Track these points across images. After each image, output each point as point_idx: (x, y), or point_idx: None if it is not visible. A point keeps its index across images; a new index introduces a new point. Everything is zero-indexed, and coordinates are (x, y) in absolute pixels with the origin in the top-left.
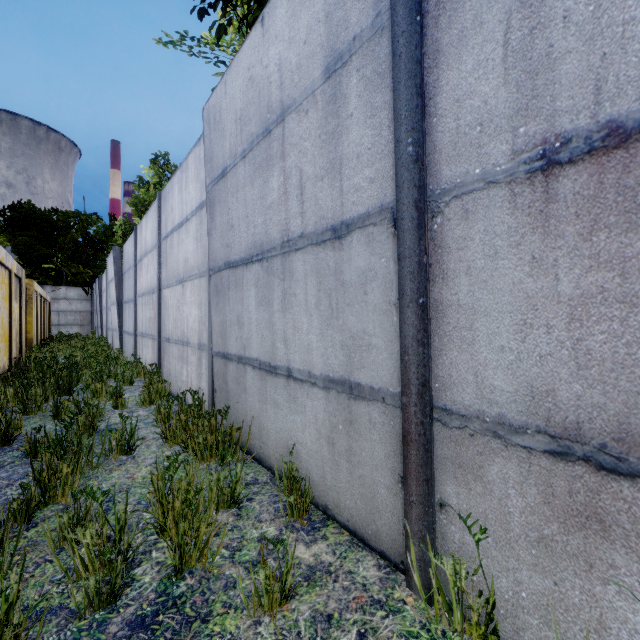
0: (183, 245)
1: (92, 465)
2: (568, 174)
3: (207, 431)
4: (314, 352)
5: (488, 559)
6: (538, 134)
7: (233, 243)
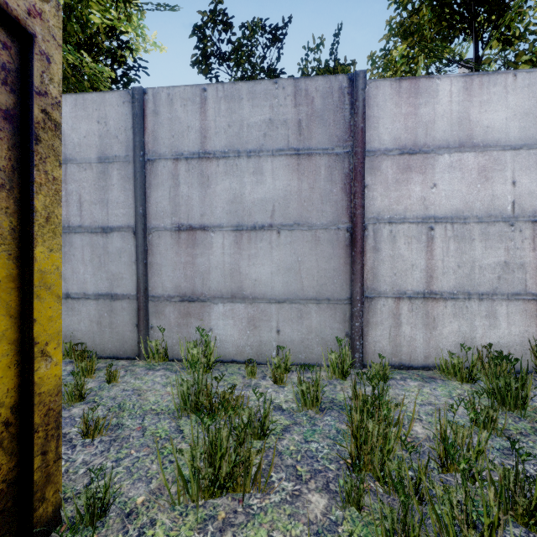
0: None
1: None
2: (183, 233)
3: None
4: (89, 283)
5: (166, 337)
6: (177, 221)
7: None
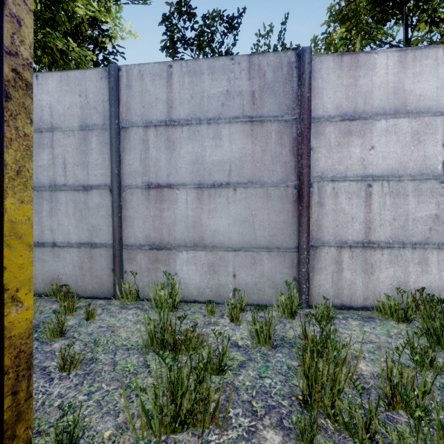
0: None
1: None
2: (152, 190)
3: None
4: (72, 233)
5: (137, 280)
6: (147, 180)
7: None
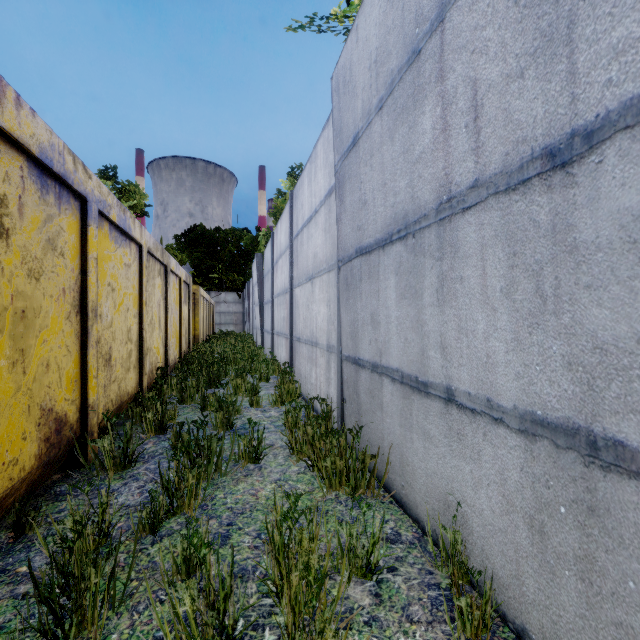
0: (312, 240)
1: (221, 471)
2: None
3: (335, 454)
4: (499, 369)
5: None
6: None
7: (366, 223)
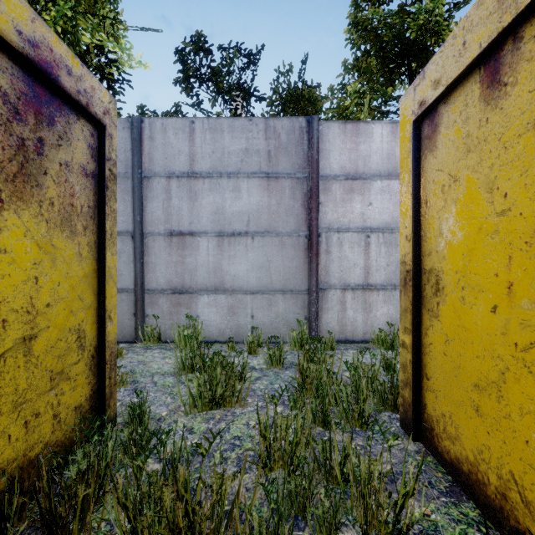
0: None
1: None
2: (174, 238)
3: None
4: None
5: (159, 323)
6: (169, 228)
7: None
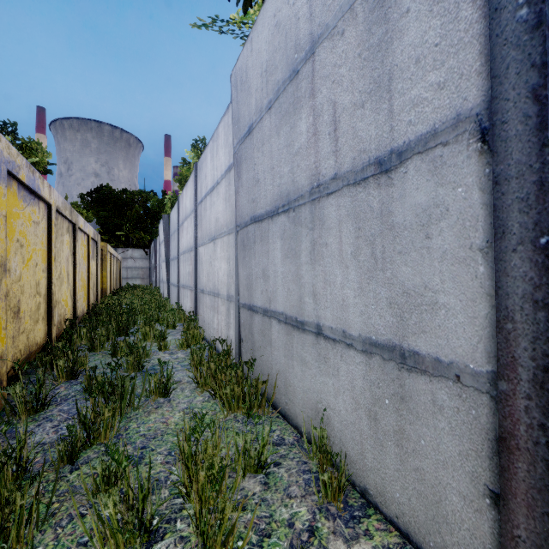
0: (214, 207)
1: (134, 406)
2: None
3: (234, 382)
4: (350, 309)
5: None
6: None
7: (258, 197)
